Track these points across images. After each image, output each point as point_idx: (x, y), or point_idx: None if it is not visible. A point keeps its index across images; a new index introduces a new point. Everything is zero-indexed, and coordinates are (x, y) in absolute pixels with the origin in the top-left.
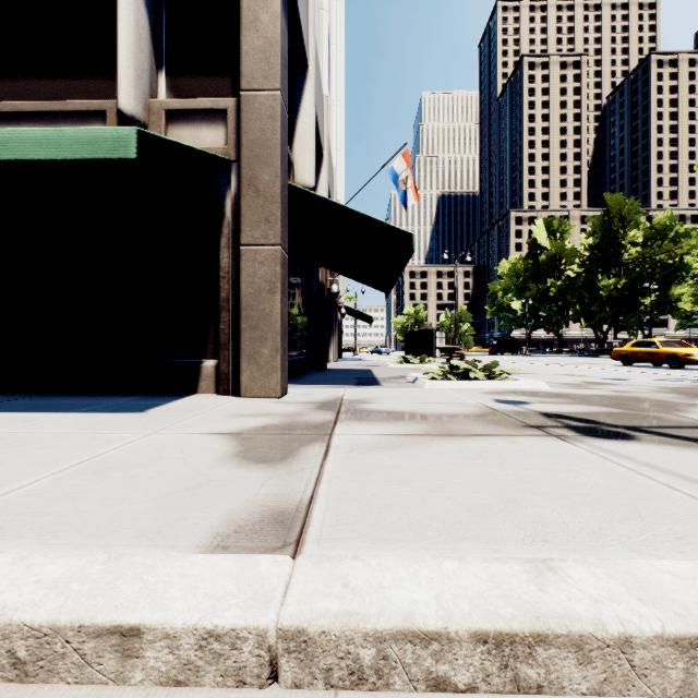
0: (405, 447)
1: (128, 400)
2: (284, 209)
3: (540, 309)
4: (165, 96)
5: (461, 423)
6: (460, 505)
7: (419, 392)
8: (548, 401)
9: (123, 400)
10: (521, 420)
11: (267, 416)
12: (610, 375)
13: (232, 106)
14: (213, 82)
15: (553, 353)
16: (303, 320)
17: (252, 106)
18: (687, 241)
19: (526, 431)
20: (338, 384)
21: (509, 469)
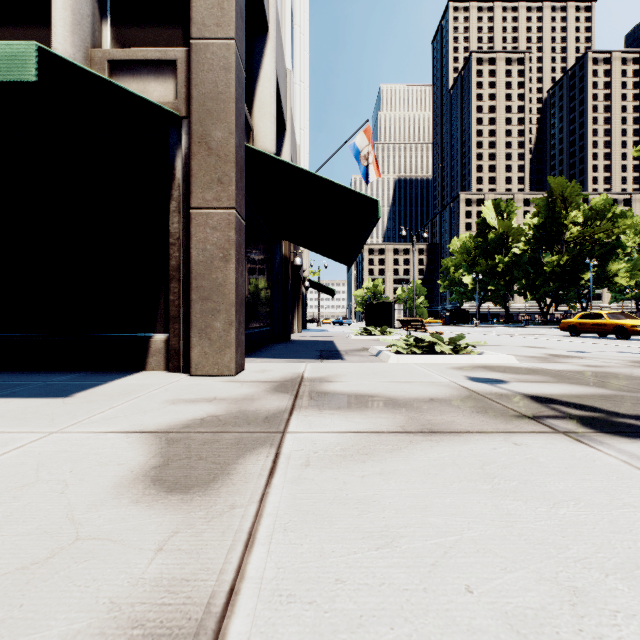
0: (379, 456)
1: (62, 380)
2: (239, 171)
3: (489, 283)
4: (110, 47)
5: (442, 412)
6: (496, 613)
7: (384, 367)
8: (525, 379)
9: (57, 380)
10: (510, 407)
11: (212, 401)
12: (568, 347)
13: (182, 57)
14: (162, 33)
15: (501, 324)
16: (266, 292)
17: (203, 56)
18: (624, 221)
19: (523, 424)
20: (300, 358)
21: (537, 503)
